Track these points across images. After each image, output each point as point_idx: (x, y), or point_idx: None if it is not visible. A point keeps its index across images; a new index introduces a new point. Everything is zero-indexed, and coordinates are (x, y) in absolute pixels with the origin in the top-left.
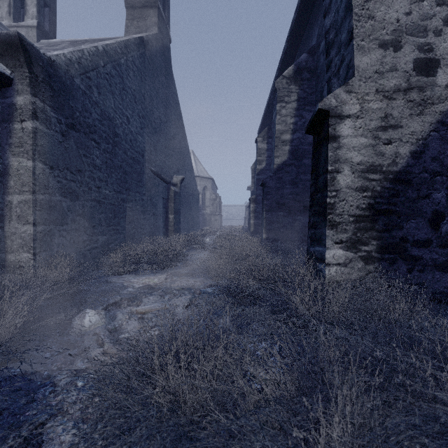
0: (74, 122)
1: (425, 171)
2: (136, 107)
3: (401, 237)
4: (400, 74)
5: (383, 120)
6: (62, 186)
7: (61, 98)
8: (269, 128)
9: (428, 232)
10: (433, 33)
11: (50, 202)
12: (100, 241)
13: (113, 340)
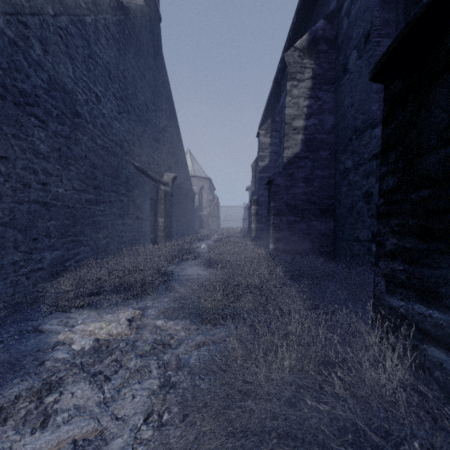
0: None
1: None
2: (110, 84)
3: None
4: None
5: None
6: None
7: None
8: (272, 120)
9: None
10: None
11: None
12: (48, 258)
13: None
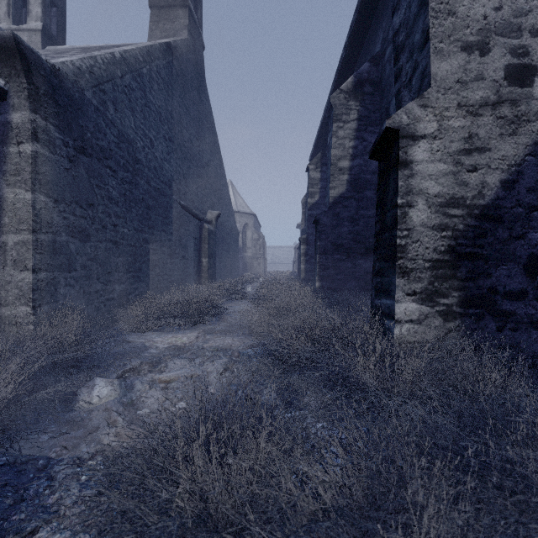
0: (84, 144)
1: (520, 205)
2: (161, 127)
3: (489, 287)
4: (488, 84)
5: (466, 142)
6: (69, 224)
7: (69, 115)
8: (323, 153)
9: (522, 281)
10: (529, 33)
11: (54, 243)
12: (117, 290)
13: (128, 418)
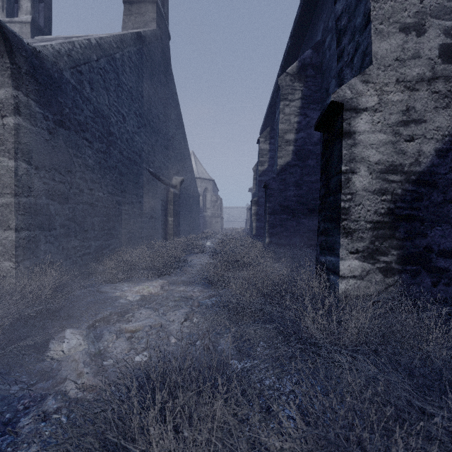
0: (63, 118)
1: None
2: (132, 105)
3: (425, 246)
4: (424, 62)
5: (404, 114)
6: (49, 188)
7: (48, 92)
8: (271, 128)
9: None
10: None
11: (35, 206)
12: (93, 246)
13: (94, 369)
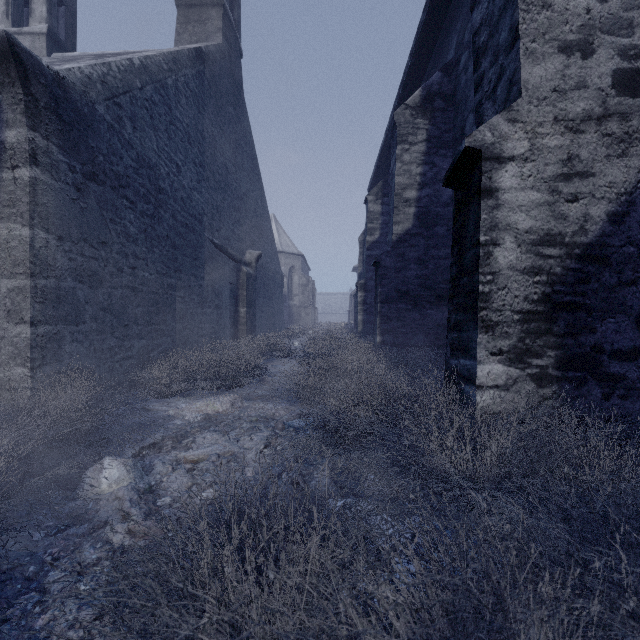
0: (95, 170)
1: (631, 243)
2: (190, 150)
3: (593, 345)
4: (592, 93)
5: (565, 165)
6: (77, 266)
7: (76, 134)
8: (384, 182)
9: (634, 338)
10: None
11: (58, 290)
12: (136, 347)
13: (144, 510)
